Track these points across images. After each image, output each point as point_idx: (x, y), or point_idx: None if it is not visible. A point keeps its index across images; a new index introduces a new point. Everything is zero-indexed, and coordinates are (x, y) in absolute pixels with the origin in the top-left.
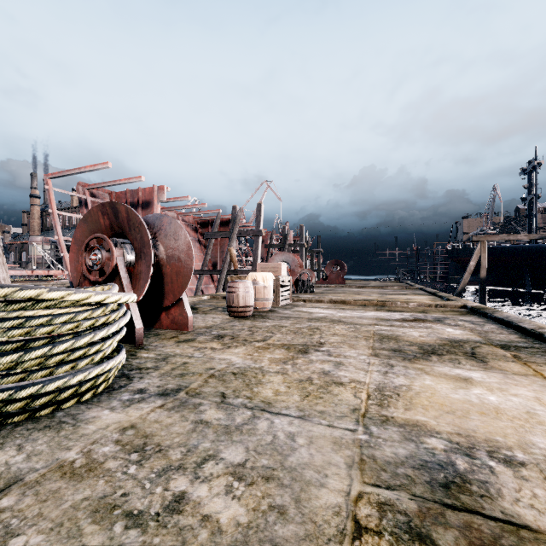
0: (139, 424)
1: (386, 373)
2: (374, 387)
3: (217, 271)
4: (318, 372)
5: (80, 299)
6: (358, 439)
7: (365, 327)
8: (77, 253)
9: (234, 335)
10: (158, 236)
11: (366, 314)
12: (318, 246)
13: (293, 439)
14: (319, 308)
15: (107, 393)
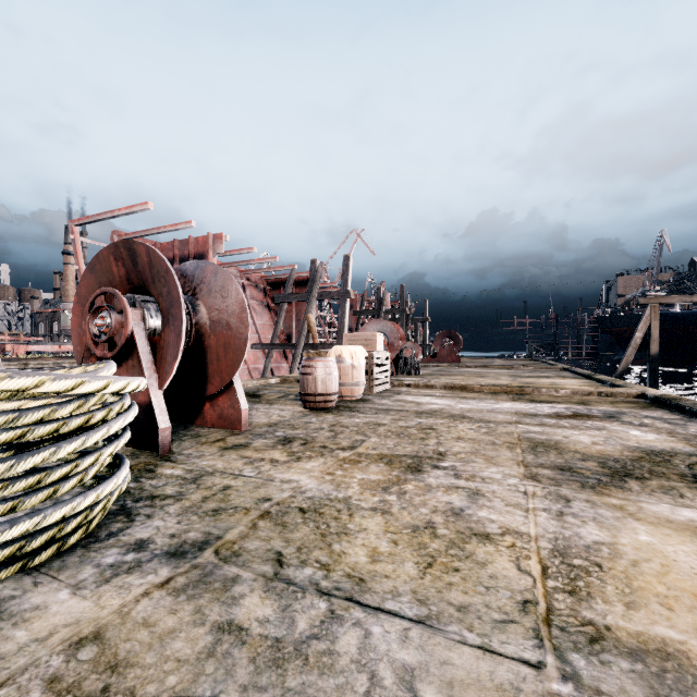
0: (111, 630)
1: (562, 514)
2: (548, 547)
3: (291, 346)
4: (443, 510)
5: (21, 387)
6: (554, 696)
7: (503, 426)
8: (81, 317)
9: (307, 438)
10: (198, 293)
11: (499, 406)
12: (424, 313)
13: (411, 690)
14: (430, 396)
15: (82, 549)
